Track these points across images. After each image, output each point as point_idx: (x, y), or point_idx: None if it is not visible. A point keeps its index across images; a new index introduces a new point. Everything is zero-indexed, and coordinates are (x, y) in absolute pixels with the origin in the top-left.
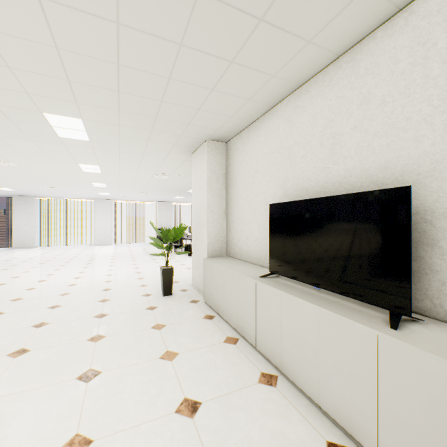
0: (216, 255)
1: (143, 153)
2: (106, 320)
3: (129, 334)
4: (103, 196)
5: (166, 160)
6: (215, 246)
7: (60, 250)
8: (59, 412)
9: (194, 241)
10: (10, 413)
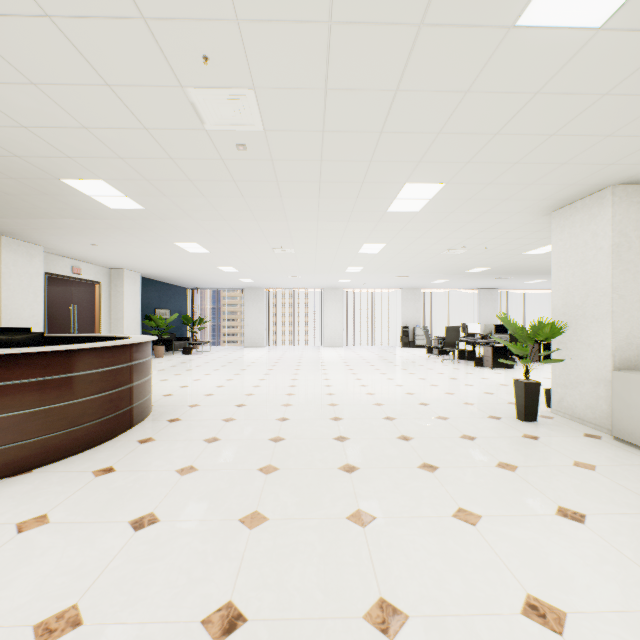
0: (627, 367)
1: (471, 219)
2: (484, 444)
3: (549, 468)
4: (338, 284)
5: (494, 226)
6: (625, 353)
7: (294, 351)
8: (596, 554)
9: (560, 344)
10: (527, 539)
